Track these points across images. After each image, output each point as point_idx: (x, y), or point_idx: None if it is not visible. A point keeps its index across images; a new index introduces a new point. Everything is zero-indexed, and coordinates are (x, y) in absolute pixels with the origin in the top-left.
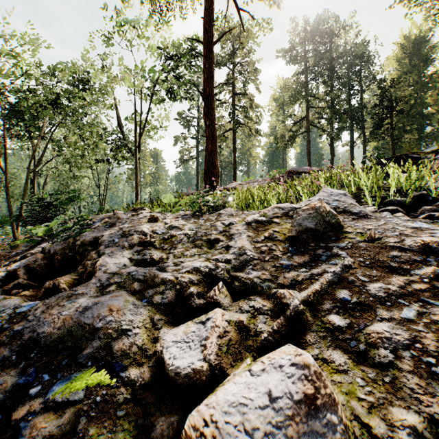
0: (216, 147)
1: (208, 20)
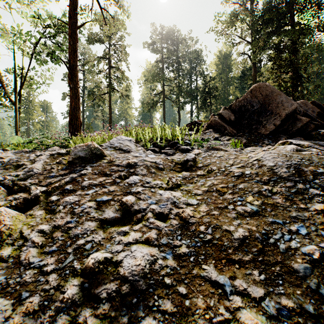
0: (79, 105)
1: (73, 8)
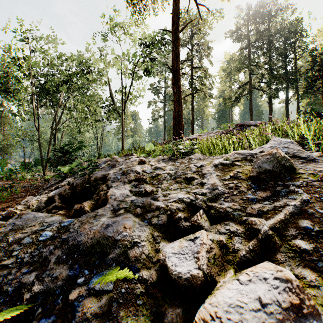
0: (181, 108)
1: (176, 14)
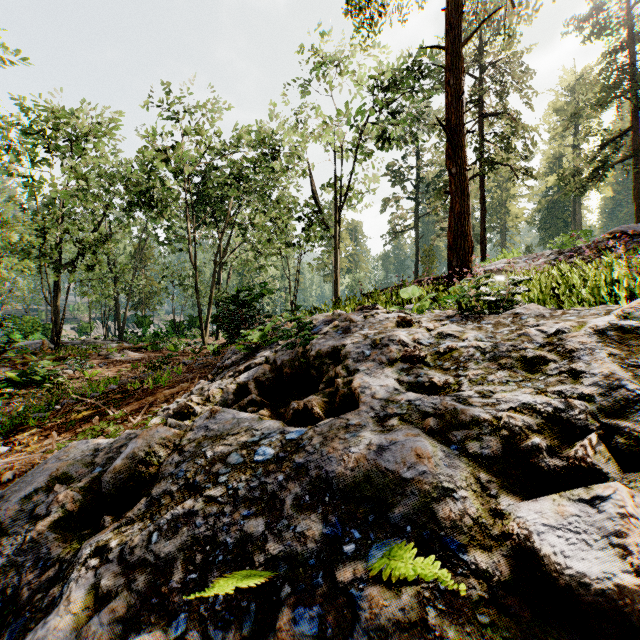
0: (468, 207)
1: (454, 9)
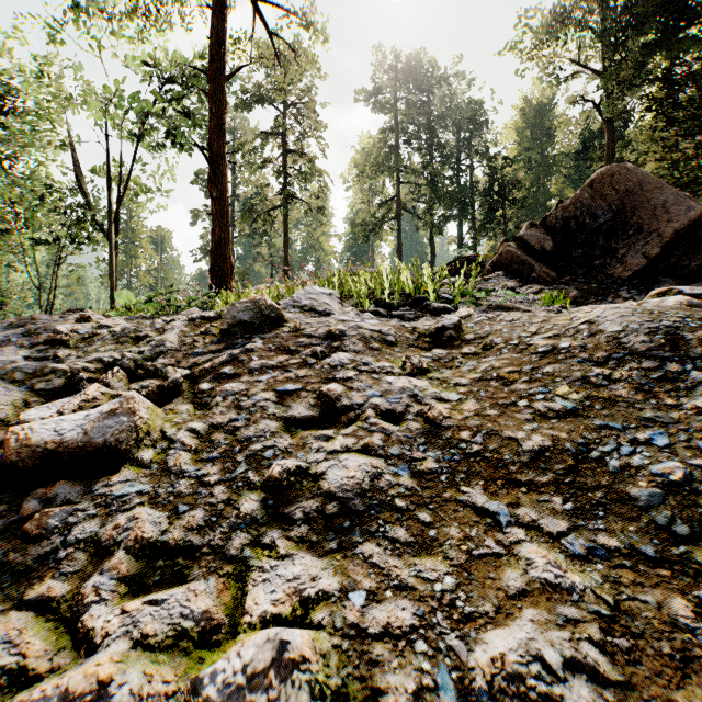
0: (228, 232)
1: (217, 42)
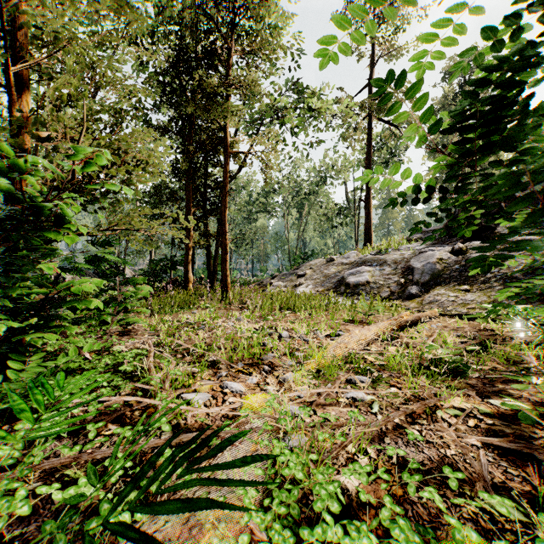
0: (370, 224)
1: (367, 155)
